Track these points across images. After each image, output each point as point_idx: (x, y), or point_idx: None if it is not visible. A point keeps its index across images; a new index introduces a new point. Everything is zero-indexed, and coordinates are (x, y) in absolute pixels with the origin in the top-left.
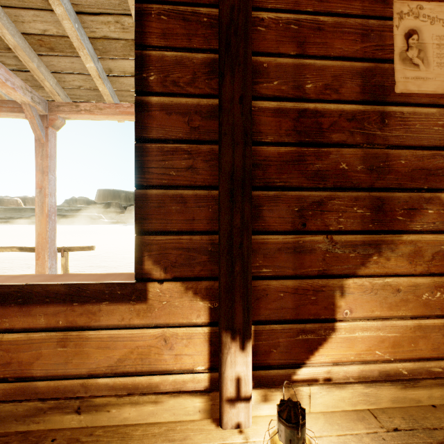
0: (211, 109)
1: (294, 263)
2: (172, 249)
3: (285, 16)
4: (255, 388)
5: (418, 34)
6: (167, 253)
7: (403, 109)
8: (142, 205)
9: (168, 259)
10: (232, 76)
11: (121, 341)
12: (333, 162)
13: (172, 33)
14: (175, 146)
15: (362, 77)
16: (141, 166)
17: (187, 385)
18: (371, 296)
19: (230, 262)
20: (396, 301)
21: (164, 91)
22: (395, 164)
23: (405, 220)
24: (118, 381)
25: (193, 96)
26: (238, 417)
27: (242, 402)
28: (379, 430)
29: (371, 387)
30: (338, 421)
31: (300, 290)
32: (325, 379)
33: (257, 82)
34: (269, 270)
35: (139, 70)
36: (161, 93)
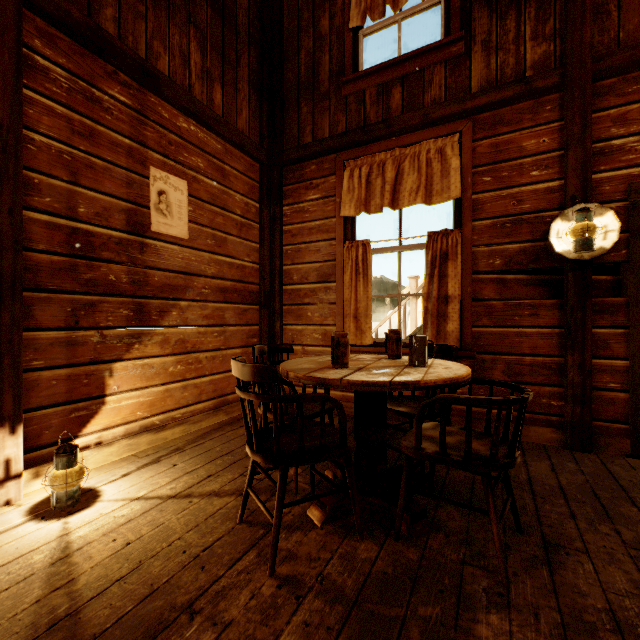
0: None
1: (68, 354)
2: None
3: (59, 145)
4: (26, 470)
5: (167, 195)
6: None
7: (157, 243)
8: None
9: None
10: (1, 188)
11: None
12: (104, 274)
13: None
14: None
15: (128, 214)
16: None
17: None
18: (134, 374)
19: None
20: (152, 375)
21: None
22: (151, 280)
23: (158, 319)
24: None
25: None
26: (9, 495)
27: (13, 480)
28: (137, 459)
29: (134, 438)
30: (107, 467)
31: (73, 376)
32: (97, 444)
33: (27, 193)
34: (41, 363)
35: None
36: None
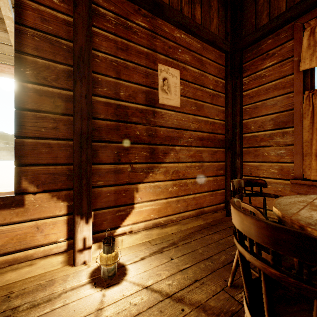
0: (69, 97)
1: (115, 178)
2: (42, 174)
3: (110, 57)
4: (94, 243)
5: (167, 80)
6: (39, 176)
7: (162, 111)
8: (20, 148)
9: (39, 180)
10: (81, 83)
11: (3, 233)
12: (133, 131)
13: (42, 49)
14: (44, 114)
15: (146, 94)
16: (20, 125)
17: (53, 250)
18: (149, 191)
19: (80, 179)
20: (159, 192)
21: (37, 82)
22: (159, 134)
23: (163, 157)
24: (1, 259)
25: (57, 88)
26: (85, 258)
27: (87, 250)
28: (150, 246)
29: (149, 231)
30: (134, 248)
31: (117, 191)
32: (129, 232)
33: (95, 87)
34: (102, 183)
35: (18, 65)
36: (34, 82)
